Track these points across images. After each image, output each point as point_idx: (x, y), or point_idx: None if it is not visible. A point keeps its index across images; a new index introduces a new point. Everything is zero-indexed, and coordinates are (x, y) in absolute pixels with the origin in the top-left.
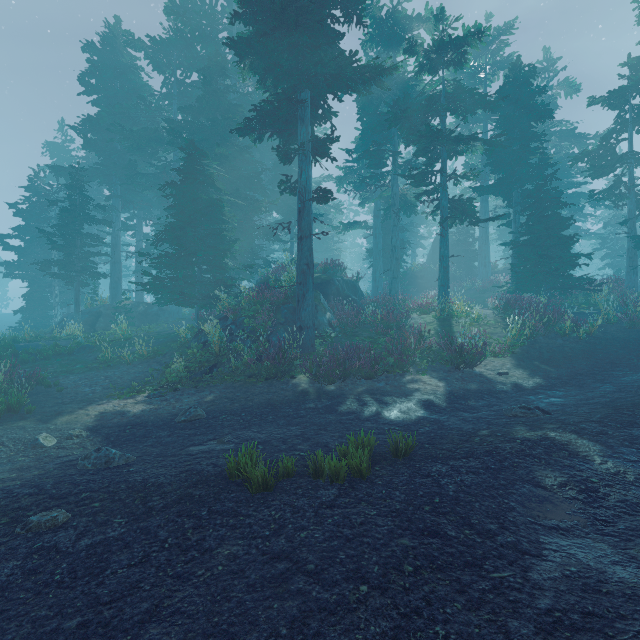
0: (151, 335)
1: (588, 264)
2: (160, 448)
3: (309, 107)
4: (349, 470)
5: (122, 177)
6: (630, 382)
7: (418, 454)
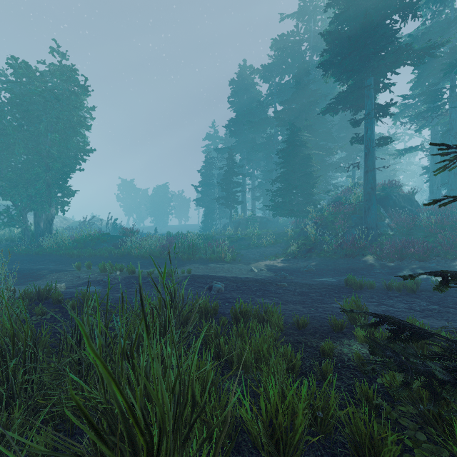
0: (269, 233)
1: None
2: (300, 278)
3: (372, 87)
4: (405, 291)
5: (248, 148)
6: None
7: (453, 292)
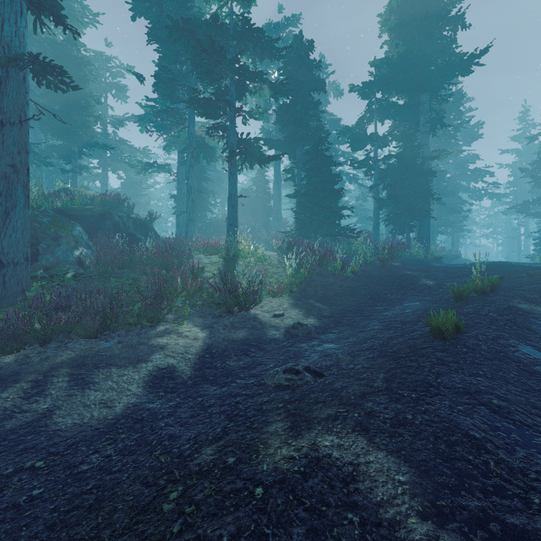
0: None
1: (350, 216)
2: None
3: None
4: None
5: None
6: (392, 317)
7: None
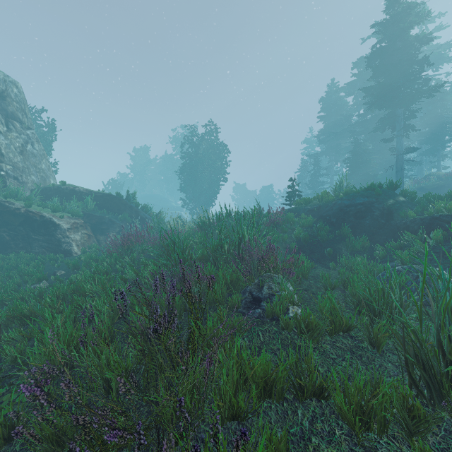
0: None
1: None
2: None
3: (401, 114)
4: None
5: (333, 153)
6: None
7: None
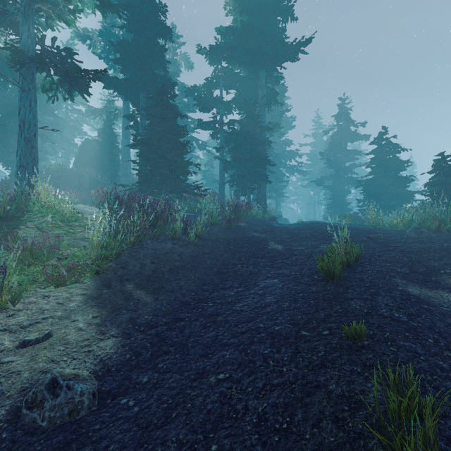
0: None
1: (197, 173)
2: None
3: None
4: None
5: None
6: (251, 317)
7: None
